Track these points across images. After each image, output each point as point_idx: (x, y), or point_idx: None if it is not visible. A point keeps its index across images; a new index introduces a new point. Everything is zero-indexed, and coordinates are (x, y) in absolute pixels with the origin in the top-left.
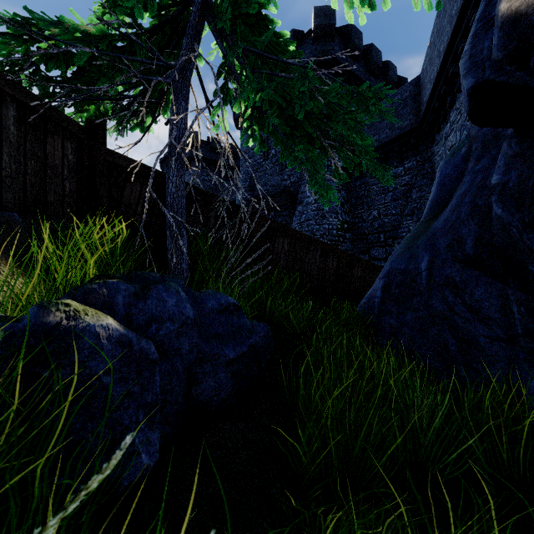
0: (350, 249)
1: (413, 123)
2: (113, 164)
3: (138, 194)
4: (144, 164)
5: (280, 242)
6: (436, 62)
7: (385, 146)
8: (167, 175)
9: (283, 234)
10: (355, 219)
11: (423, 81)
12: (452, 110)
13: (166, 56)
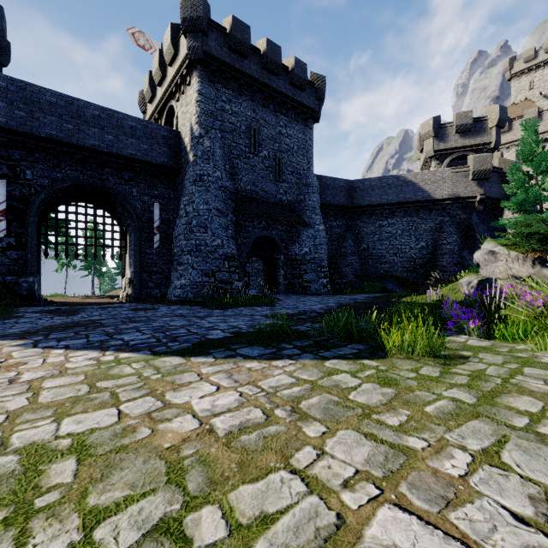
0: None
1: (348, 204)
2: None
3: None
4: None
5: None
6: (391, 196)
7: (331, 206)
8: None
9: None
10: None
11: (360, 188)
12: (391, 219)
13: None
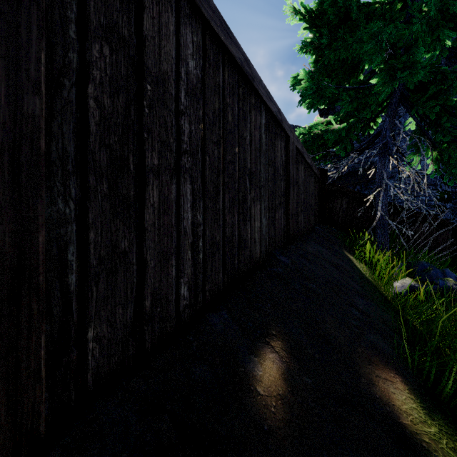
0: (450, 219)
1: None
2: (329, 190)
3: (339, 205)
4: (343, 187)
5: (420, 226)
6: None
7: None
8: (378, 199)
9: (422, 220)
10: (454, 188)
11: None
12: None
13: (366, 125)
